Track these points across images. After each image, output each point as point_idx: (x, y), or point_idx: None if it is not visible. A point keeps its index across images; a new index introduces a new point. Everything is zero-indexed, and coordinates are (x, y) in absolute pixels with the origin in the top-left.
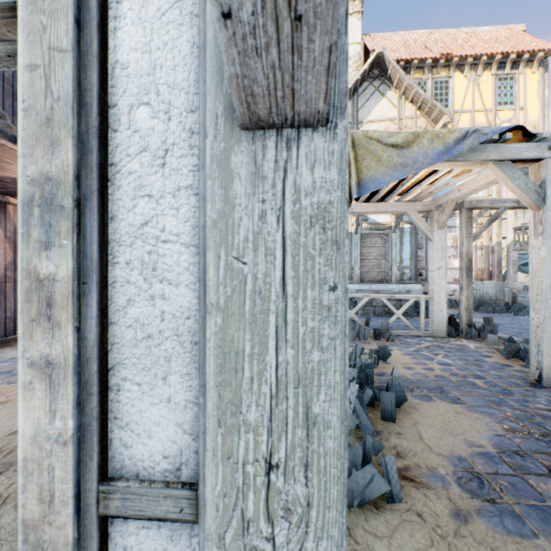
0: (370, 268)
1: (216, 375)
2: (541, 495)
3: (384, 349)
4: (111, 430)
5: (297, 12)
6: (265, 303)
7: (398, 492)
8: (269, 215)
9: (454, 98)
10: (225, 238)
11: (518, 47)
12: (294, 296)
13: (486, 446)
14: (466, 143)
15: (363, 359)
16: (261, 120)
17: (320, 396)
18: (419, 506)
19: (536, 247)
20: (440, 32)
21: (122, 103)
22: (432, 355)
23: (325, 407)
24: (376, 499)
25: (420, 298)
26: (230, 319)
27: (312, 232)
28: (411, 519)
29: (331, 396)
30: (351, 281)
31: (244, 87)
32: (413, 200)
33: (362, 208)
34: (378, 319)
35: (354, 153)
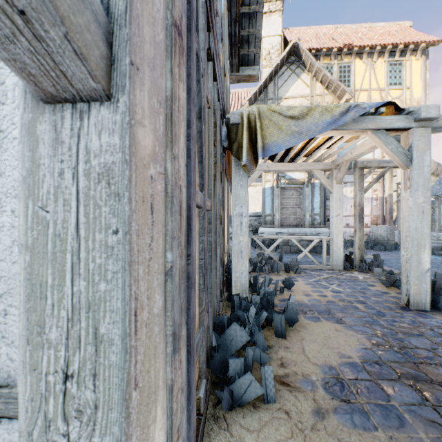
0: (288, 215)
1: (25, 303)
2: (387, 396)
3: (289, 279)
4: (0, 347)
5: (18, 7)
6: (64, 244)
7: (273, 395)
8: (66, 173)
9: (354, 79)
10: (32, 191)
11: (405, 39)
12: (85, 238)
13: (354, 357)
14: (349, 115)
15: (267, 288)
16: (54, 95)
17: (106, 319)
18: (289, 406)
19: (406, 198)
20: (344, 26)
21: (9, 82)
22: (328, 284)
23: (109, 328)
24: (256, 401)
25: (322, 239)
26: (36, 257)
27: (99, 186)
28: (280, 416)
29: (114, 319)
30: (273, 225)
31: (20, 68)
32: (317, 160)
33: (276, 167)
34: (292, 256)
35: (260, 123)
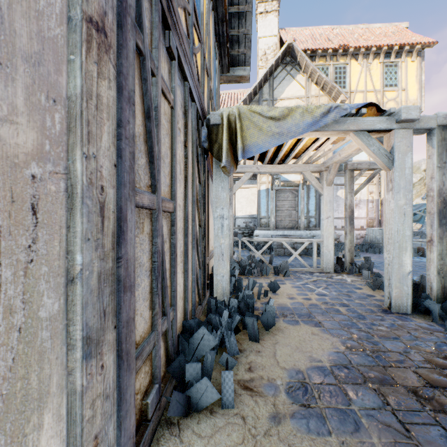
0: (283, 217)
1: None
2: (349, 400)
3: (274, 282)
4: None
5: None
6: None
7: (232, 400)
8: None
9: (350, 81)
10: None
11: (401, 41)
12: None
13: (324, 361)
14: (330, 116)
15: (247, 291)
16: None
17: None
18: (247, 411)
19: (388, 200)
20: (341, 27)
21: None
22: (315, 287)
23: None
24: (214, 406)
25: (313, 241)
26: None
27: None
28: (235, 422)
29: None
30: (268, 227)
31: None
32: (307, 162)
33: (266, 169)
34: (285, 259)
35: (240, 124)
